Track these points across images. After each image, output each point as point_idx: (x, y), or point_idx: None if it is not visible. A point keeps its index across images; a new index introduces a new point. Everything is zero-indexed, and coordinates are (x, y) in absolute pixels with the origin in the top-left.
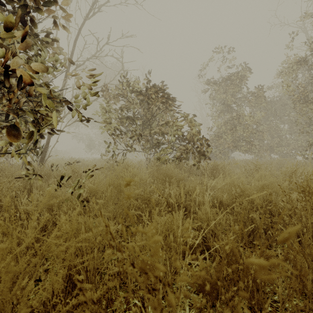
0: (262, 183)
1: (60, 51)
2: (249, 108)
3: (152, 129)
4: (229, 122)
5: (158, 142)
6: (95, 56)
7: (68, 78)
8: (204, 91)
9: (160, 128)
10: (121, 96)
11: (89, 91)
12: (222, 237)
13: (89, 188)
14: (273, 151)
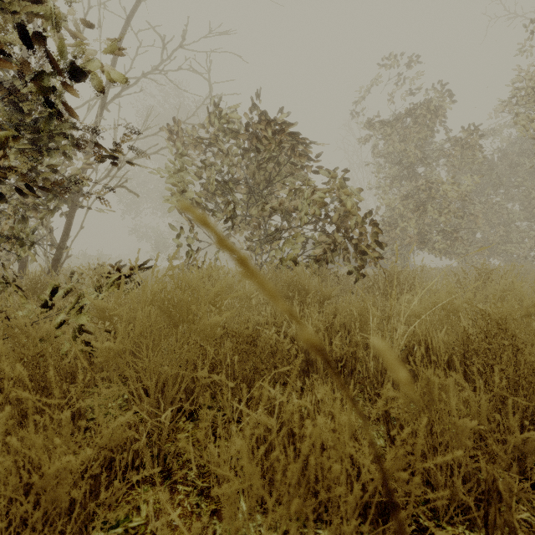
0: (532, 304)
1: (64, 18)
2: (448, 171)
3: (265, 203)
4: (411, 197)
5: (278, 228)
6: (158, 70)
7: (106, 109)
8: (364, 139)
9: (281, 201)
10: (206, 144)
11: (106, 77)
12: (479, 465)
13: (98, 310)
14: (492, 253)
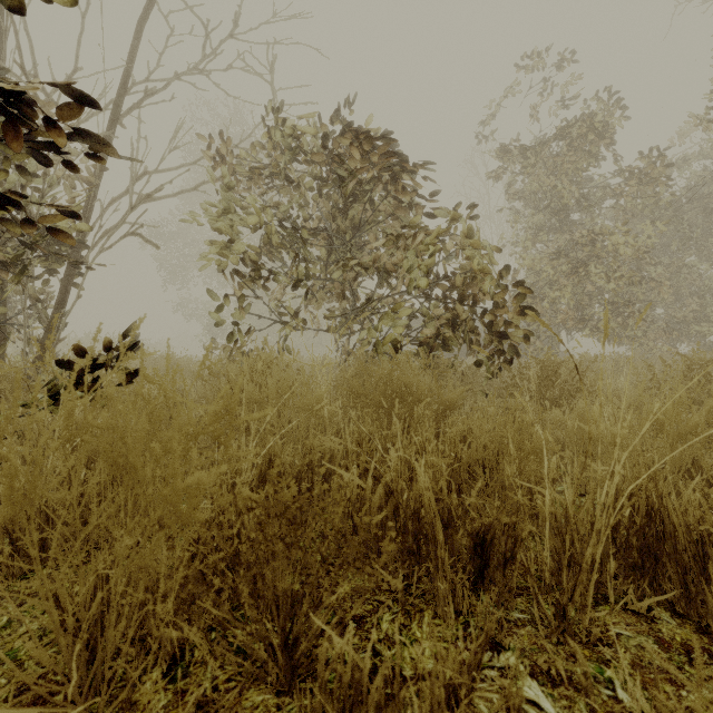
0: None
1: None
2: (617, 219)
3: (352, 259)
4: (565, 254)
5: (371, 298)
6: (197, 69)
7: (121, 124)
8: (496, 173)
9: (376, 257)
10: (267, 175)
11: None
12: None
13: None
14: (679, 336)
